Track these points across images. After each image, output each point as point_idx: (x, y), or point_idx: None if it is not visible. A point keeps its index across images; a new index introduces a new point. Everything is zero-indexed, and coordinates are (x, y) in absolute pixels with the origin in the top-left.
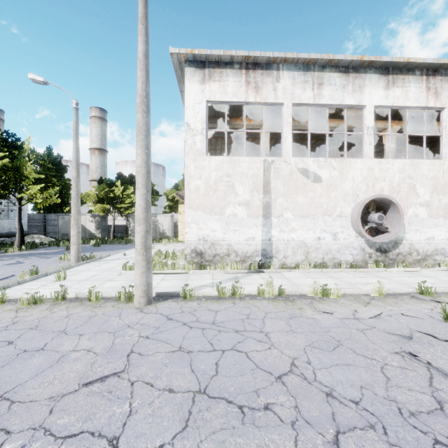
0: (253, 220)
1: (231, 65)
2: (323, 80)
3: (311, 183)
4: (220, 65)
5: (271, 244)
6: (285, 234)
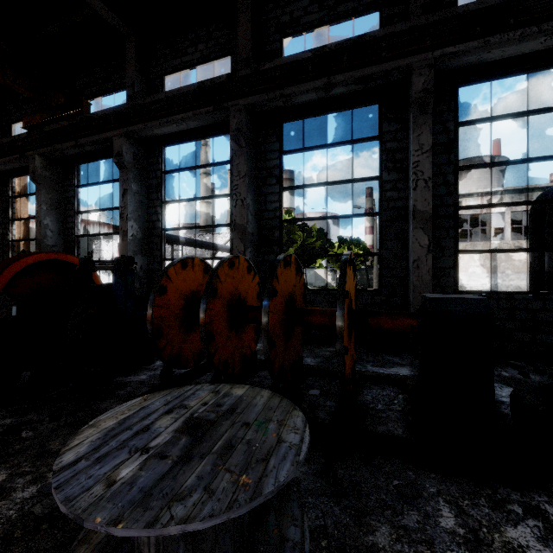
0: (485, 274)
1: (472, 195)
2: (532, 196)
3: (524, 254)
4: (465, 196)
5: (497, 287)
6: (506, 282)
